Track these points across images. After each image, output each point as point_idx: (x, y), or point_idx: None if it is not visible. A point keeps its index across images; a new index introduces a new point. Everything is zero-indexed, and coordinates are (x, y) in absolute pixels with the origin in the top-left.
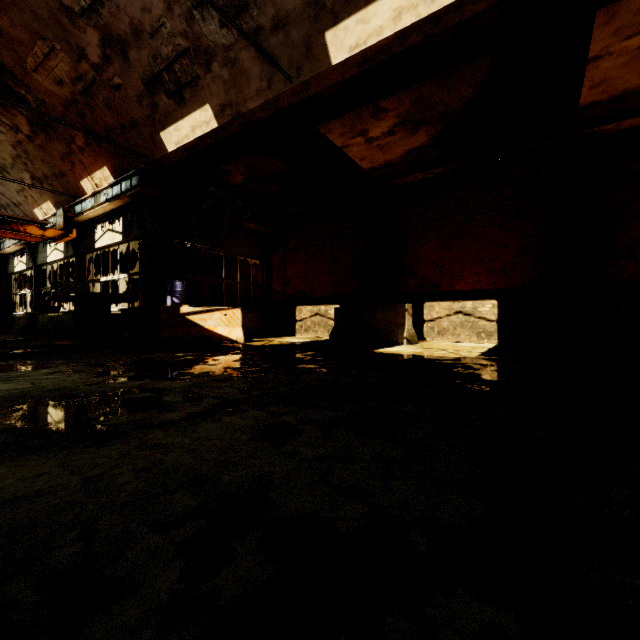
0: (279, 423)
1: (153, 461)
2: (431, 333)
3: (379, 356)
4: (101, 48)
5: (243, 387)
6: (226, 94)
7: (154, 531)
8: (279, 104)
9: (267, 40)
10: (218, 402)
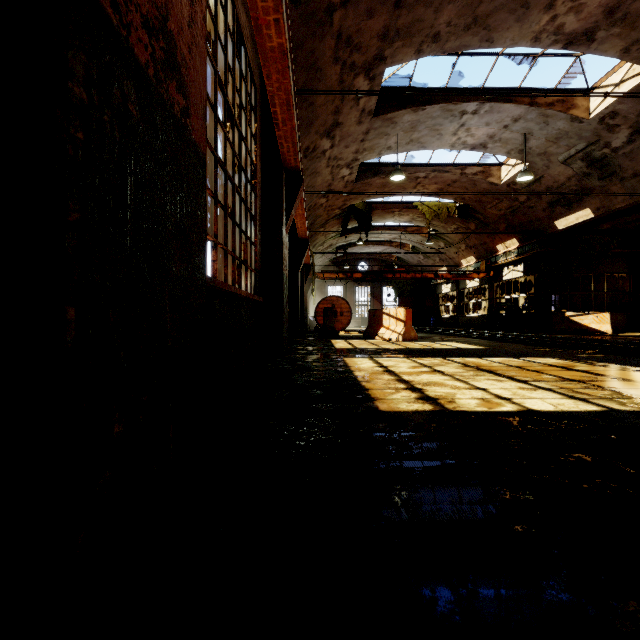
0: None
1: None
2: None
3: None
4: (527, 196)
5: None
6: (600, 203)
7: None
8: (638, 202)
9: (628, 181)
10: None
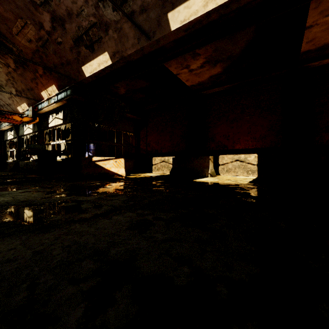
0: (143, 220)
1: (73, 241)
2: (223, 171)
3: (196, 183)
4: (51, 23)
5: (124, 200)
6: (116, 46)
7: (70, 284)
8: (143, 51)
9: (137, 18)
10: (110, 208)
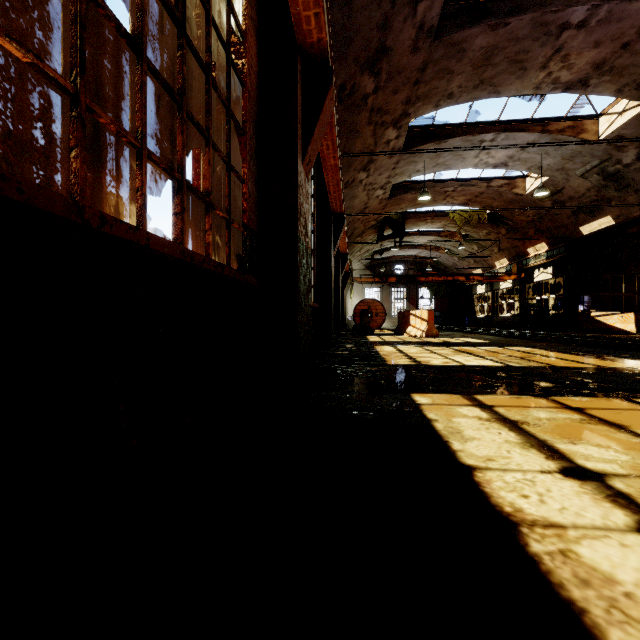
0: None
1: None
2: None
3: None
4: (551, 205)
5: None
6: (619, 211)
7: None
8: None
9: None
10: None
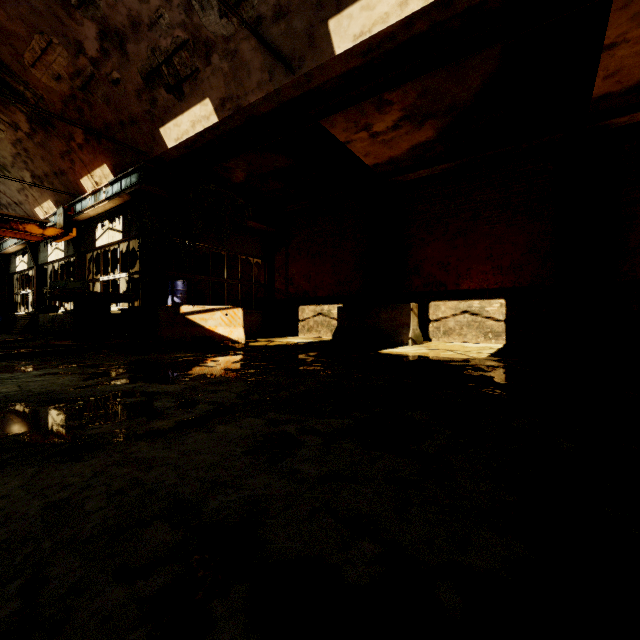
0: (278, 433)
1: (131, 481)
2: (437, 333)
3: (384, 357)
4: (99, 41)
5: (241, 391)
6: (226, 87)
7: (116, 581)
8: (281, 97)
9: (268, 30)
10: (213, 408)
